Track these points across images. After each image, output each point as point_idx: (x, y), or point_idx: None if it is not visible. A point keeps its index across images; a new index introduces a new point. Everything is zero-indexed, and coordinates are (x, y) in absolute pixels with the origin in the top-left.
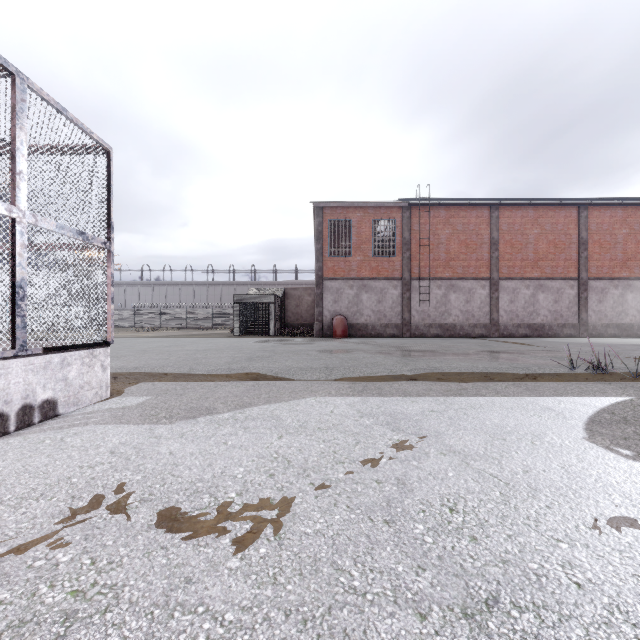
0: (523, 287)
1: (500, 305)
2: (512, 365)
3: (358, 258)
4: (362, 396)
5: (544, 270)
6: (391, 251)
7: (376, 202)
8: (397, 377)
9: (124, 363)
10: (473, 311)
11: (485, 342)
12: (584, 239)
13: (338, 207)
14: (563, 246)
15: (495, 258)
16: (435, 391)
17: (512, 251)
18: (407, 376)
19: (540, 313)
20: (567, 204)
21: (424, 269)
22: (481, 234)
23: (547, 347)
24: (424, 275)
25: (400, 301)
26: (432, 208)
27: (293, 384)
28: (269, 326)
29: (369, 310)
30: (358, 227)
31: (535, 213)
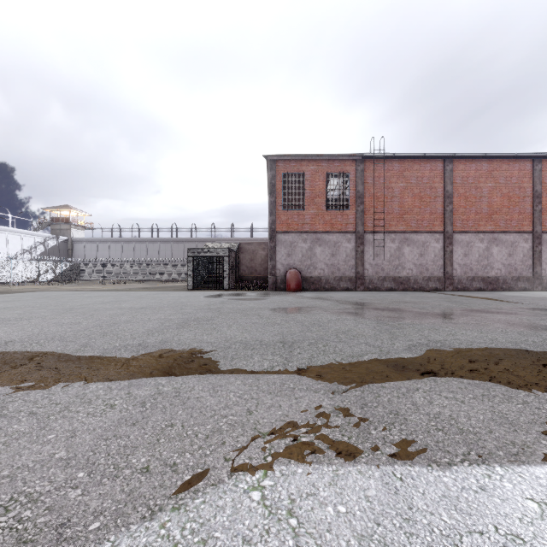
0: (477, 240)
1: (454, 258)
2: (542, 336)
3: (312, 211)
4: (378, 462)
5: (498, 223)
6: (345, 204)
7: (330, 155)
8: (399, 366)
9: (7, 332)
10: (427, 264)
11: (448, 297)
12: (538, 192)
13: (291, 160)
14: (517, 199)
15: (449, 211)
16: (527, 430)
17: (466, 204)
18: (413, 363)
19: (494, 266)
20: (522, 157)
21: (378, 222)
22: (435, 187)
23: (524, 303)
24: (378, 228)
25: (354, 254)
26: (386, 161)
27: (223, 395)
28: (223, 279)
29: (323, 263)
30: (312, 180)
31: (489, 166)
